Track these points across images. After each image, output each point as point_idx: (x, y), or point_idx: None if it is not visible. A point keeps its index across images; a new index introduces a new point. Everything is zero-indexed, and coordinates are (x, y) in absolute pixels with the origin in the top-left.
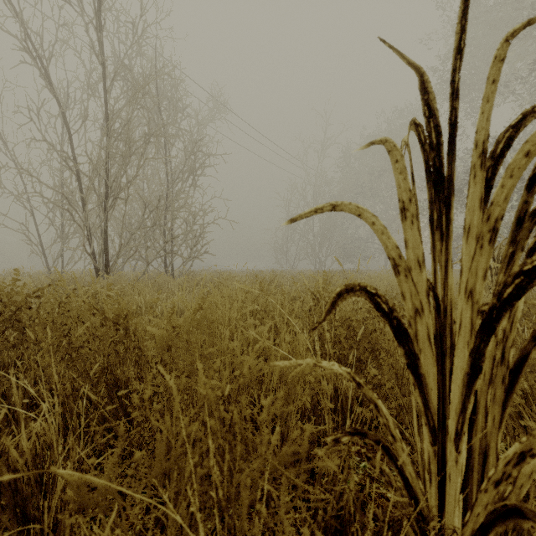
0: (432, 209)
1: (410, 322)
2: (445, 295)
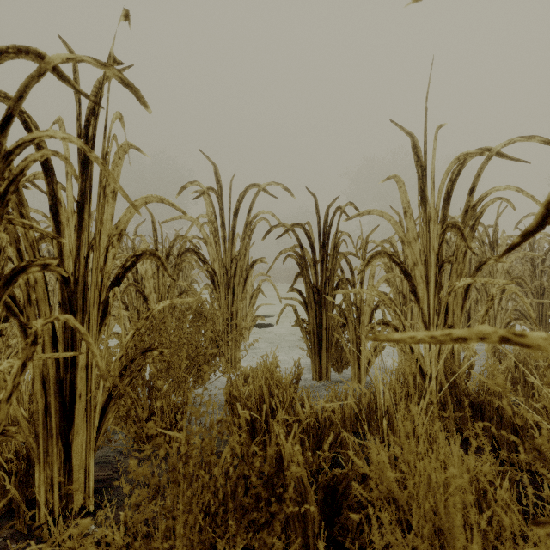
0: None
1: None
2: None
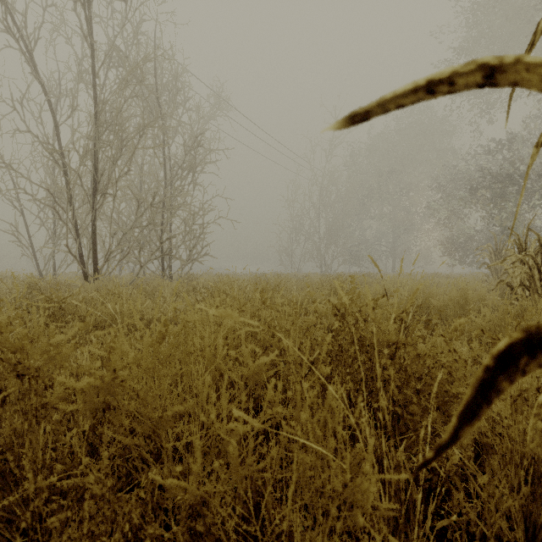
0: None
1: None
2: None
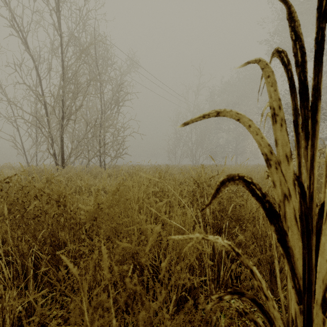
0: (296, 115)
1: (280, 205)
2: (311, 183)
